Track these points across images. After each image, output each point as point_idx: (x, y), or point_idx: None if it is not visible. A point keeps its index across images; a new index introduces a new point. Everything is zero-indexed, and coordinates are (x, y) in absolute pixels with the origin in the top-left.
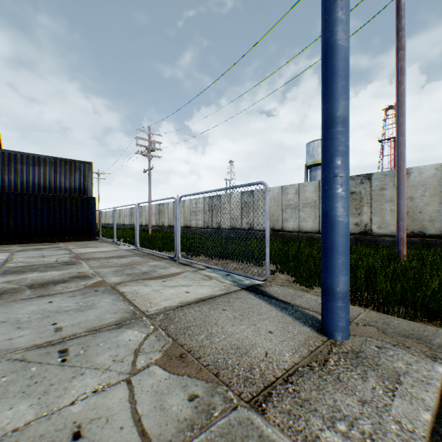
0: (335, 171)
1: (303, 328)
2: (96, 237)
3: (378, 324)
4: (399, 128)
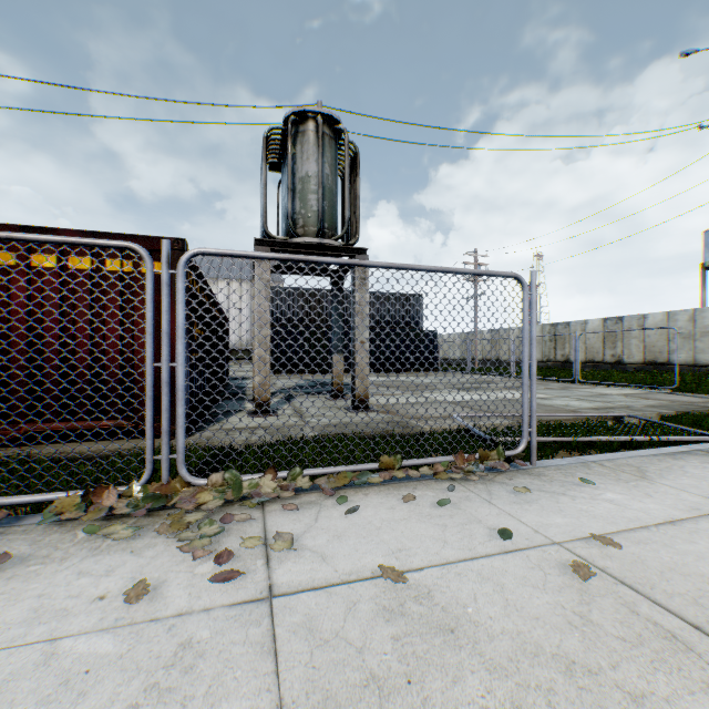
0: None
1: (705, 399)
2: (437, 369)
3: None
4: None
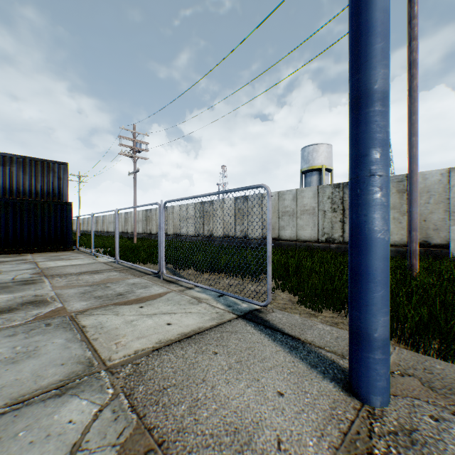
0: (372, 168)
1: (324, 383)
2: (72, 247)
3: (418, 371)
4: (412, 128)
